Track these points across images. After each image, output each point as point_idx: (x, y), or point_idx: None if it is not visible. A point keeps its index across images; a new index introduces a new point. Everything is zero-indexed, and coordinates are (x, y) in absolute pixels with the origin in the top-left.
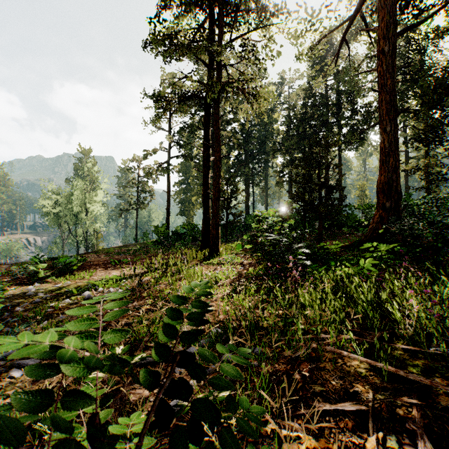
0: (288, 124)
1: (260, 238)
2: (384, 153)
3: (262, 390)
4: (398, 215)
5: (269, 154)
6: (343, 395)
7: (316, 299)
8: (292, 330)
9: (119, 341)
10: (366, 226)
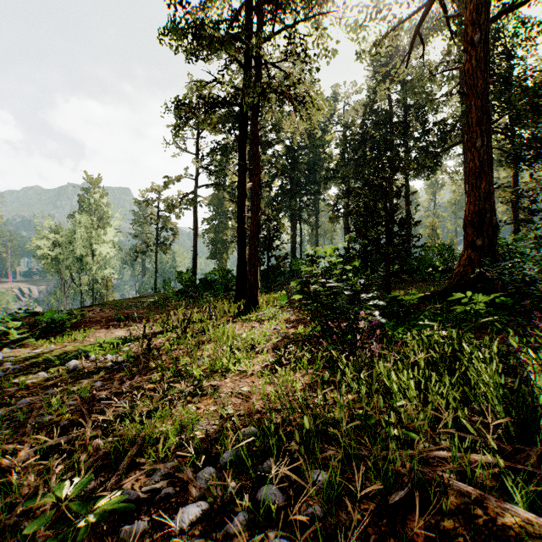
0: (344, 146)
1: (314, 286)
2: (473, 175)
3: None
4: (493, 256)
5: (320, 184)
6: None
7: (409, 380)
8: (375, 433)
9: None
10: (444, 271)
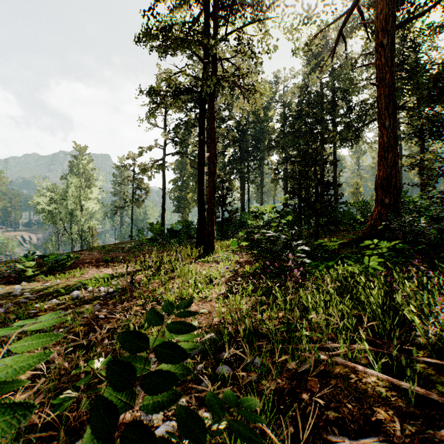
0: (284, 121)
1: (257, 235)
2: (382, 149)
3: (263, 414)
4: (398, 212)
5: (264, 152)
6: (363, 424)
7: (320, 301)
8: (295, 336)
9: (2, 436)
10: (362, 223)
